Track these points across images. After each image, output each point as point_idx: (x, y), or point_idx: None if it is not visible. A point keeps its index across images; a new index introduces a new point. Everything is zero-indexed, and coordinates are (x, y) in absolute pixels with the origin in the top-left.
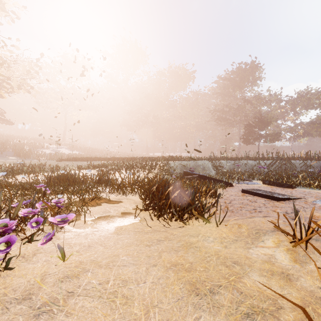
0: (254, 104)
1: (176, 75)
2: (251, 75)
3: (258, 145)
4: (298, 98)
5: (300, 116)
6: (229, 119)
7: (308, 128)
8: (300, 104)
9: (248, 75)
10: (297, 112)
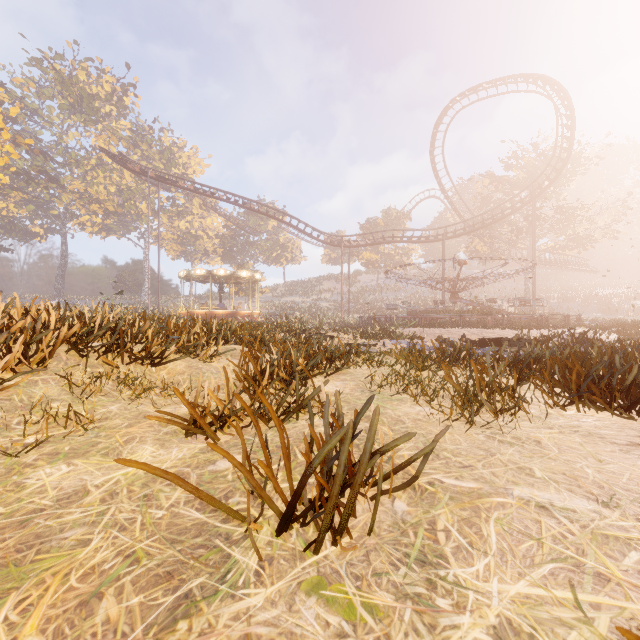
0: None
1: None
2: None
3: None
4: None
5: None
6: None
7: None
8: None
9: None
10: None
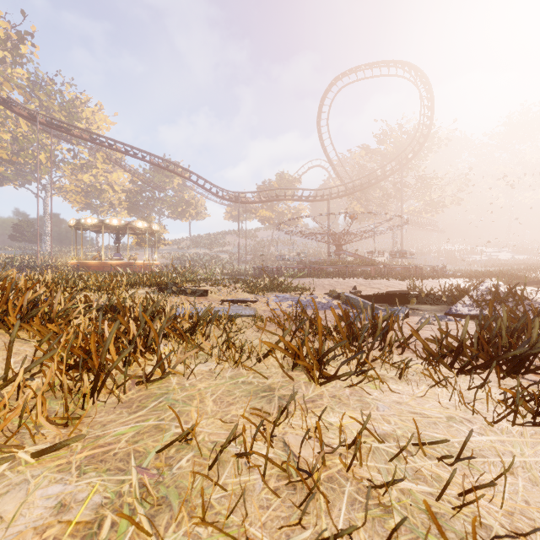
0: None
1: None
2: None
3: None
4: None
5: None
6: None
7: None
8: None
9: None
10: None
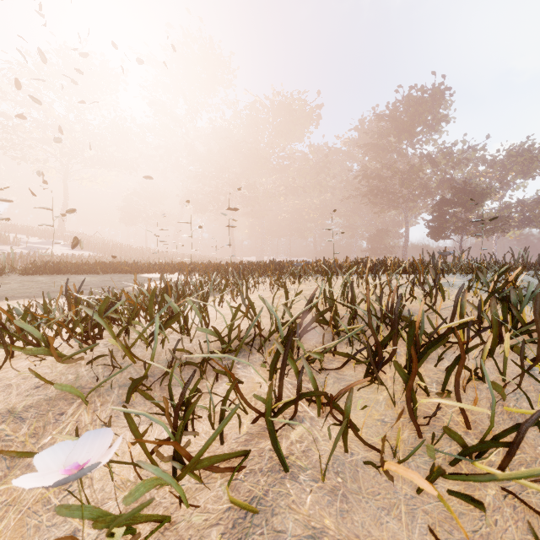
0: (440, 165)
1: (287, 111)
2: (431, 113)
3: (460, 240)
4: (509, 158)
5: (512, 191)
6: (392, 192)
7: (532, 211)
8: (515, 169)
9: (426, 112)
10: (508, 183)
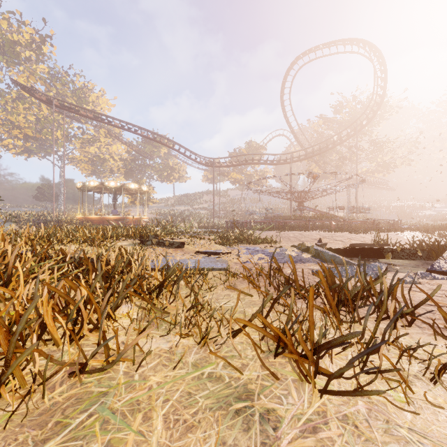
0: None
1: None
2: None
3: None
4: None
5: None
6: None
7: None
8: None
9: None
10: None
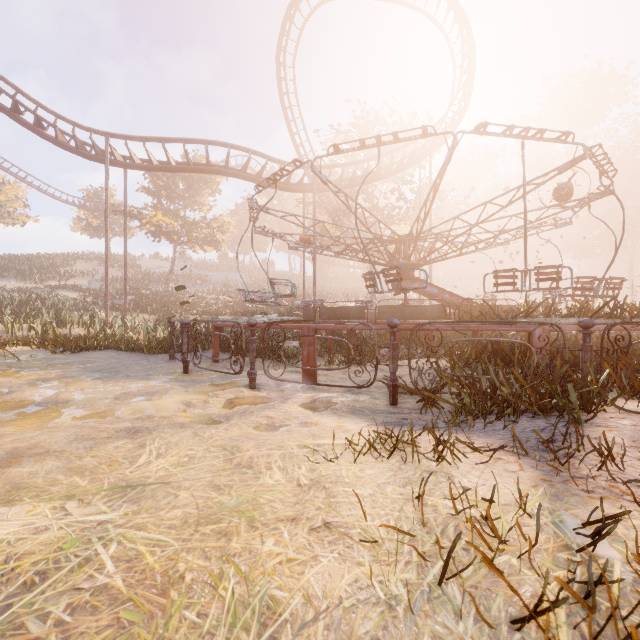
0: None
1: None
2: None
3: None
4: None
5: None
6: None
7: None
8: None
9: None
10: None
